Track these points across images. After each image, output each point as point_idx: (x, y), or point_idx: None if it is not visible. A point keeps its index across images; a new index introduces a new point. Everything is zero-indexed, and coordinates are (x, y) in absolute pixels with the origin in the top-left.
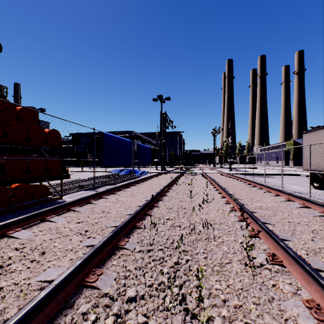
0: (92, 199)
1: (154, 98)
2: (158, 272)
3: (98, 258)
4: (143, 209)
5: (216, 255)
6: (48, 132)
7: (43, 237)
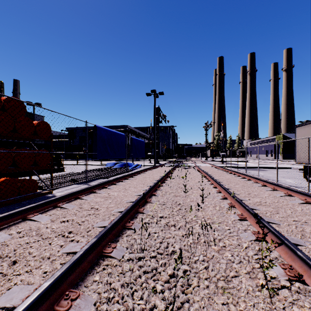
0: (82, 194)
1: (147, 93)
2: (150, 291)
3: (77, 273)
4: (135, 206)
5: (219, 265)
6: (36, 124)
7: (19, 241)
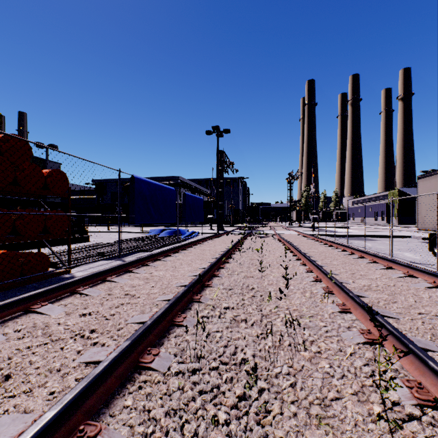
0: (113, 274)
1: (207, 131)
2: (209, 422)
3: (98, 395)
4: (188, 292)
5: (311, 381)
6: (47, 173)
7: (16, 344)
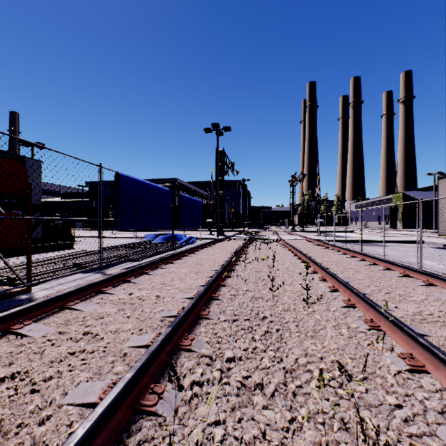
0: (78, 297)
1: (206, 129)
2: None
3: None
4: (173, 333)
5: None
6: None
7: None
